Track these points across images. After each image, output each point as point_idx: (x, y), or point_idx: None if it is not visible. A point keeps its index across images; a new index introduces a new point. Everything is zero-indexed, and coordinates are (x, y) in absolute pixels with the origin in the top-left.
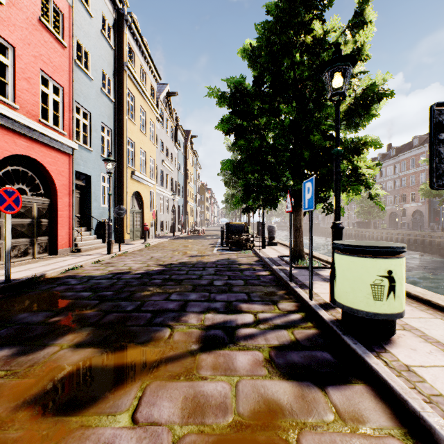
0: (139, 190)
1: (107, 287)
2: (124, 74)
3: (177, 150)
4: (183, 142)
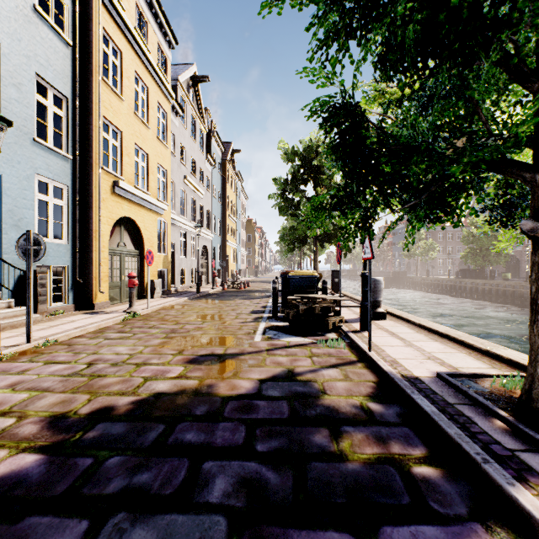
0: (133, 216)
1: None
2: None
3: (210, 167)
4: (220, 158)
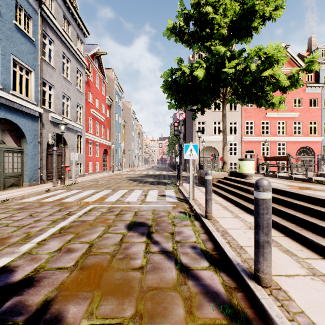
0: None
1: None
2: None
3: None
4: None
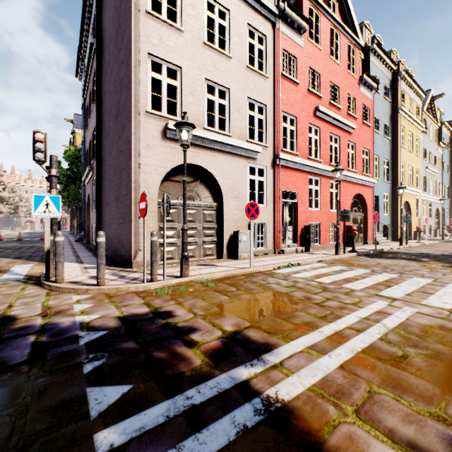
0: (407, 200)
1: (426, 256)
2: (398, 116)
3: (440, 150)
4: (448, 137)
